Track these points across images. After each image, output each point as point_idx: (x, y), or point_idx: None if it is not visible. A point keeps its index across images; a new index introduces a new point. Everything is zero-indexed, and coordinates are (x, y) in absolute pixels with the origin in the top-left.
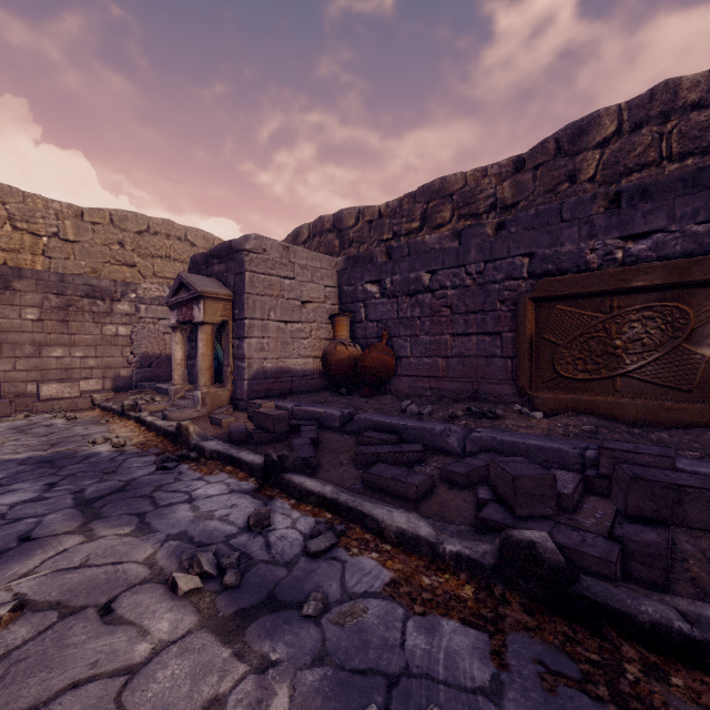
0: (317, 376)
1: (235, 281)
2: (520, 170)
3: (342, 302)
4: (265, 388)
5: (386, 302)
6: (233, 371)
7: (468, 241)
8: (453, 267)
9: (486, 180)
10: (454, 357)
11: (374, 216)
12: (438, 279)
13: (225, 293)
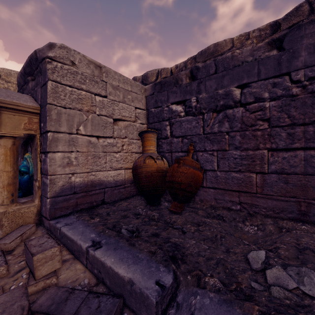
0: (129, 185)
1: (41, 93)
2: (276, 31)
3: (149, 122)
4: (73, 203)
5: (191, 119)
6: (40, 185)
7: (295, 44)
8: (271, 77)
9: (249, 41)
10: (271, 173)
11: (167, 74)
12: (252, 91)
13: (29, 105)
